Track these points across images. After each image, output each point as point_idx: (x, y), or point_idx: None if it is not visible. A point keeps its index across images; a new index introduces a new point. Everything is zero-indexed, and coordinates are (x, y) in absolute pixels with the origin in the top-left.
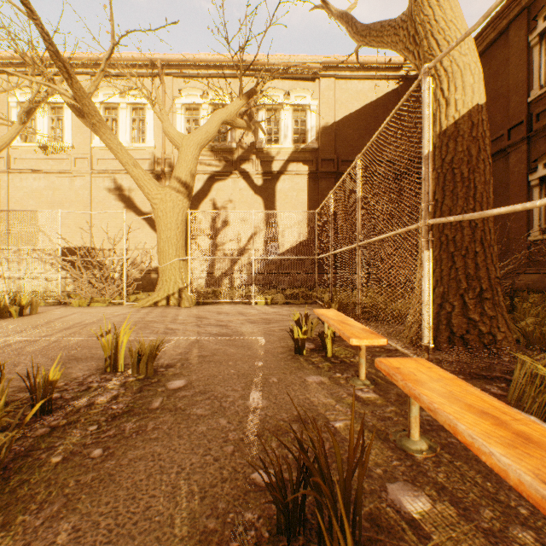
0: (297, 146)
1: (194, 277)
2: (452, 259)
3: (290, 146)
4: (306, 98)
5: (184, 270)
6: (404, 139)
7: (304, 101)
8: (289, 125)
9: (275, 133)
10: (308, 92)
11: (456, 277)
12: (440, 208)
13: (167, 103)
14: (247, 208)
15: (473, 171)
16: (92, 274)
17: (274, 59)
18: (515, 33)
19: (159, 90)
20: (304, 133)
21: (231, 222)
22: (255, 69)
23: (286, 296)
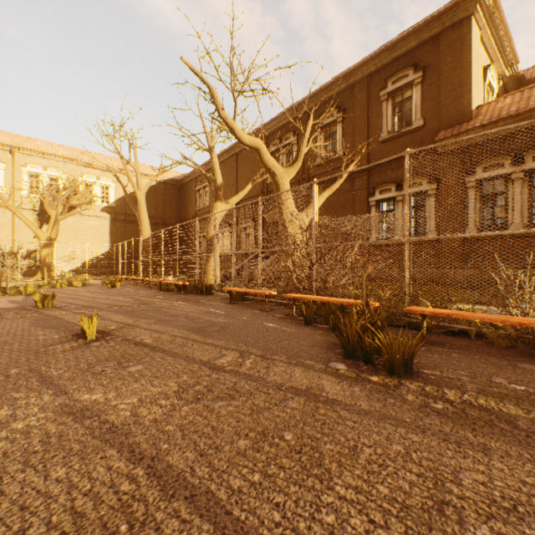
0: (104, 204)
1: (58, 269)
2: (144, 265)
3: (100, 204)
4: (109, 182)
5: (51, 266)
6: (159, 208)
7: (108, 183)
8: (99, 193)
9: (87, 185)
10: (110, 179)
11: (144, 268)
12: (142, 255)
13: (16, 168)
14: (74, 233)
15: (147, 249)
16: (0, 268)
17: (91, 159)
18: (194, 184)
19: (10, 160)
20: (107, 188)
21: (63, 240)
22: (79, 162)
23: (102, 276)
